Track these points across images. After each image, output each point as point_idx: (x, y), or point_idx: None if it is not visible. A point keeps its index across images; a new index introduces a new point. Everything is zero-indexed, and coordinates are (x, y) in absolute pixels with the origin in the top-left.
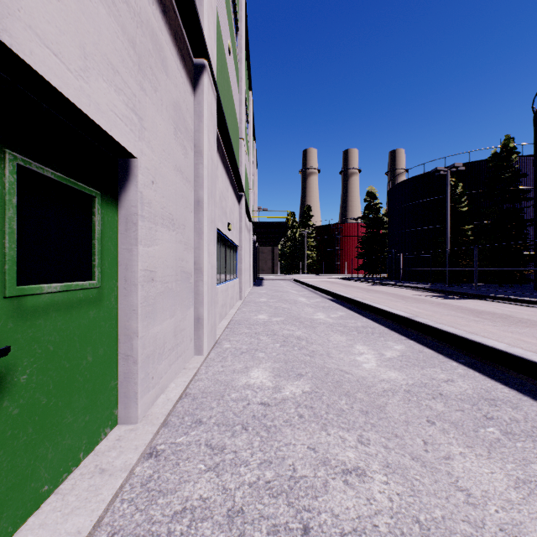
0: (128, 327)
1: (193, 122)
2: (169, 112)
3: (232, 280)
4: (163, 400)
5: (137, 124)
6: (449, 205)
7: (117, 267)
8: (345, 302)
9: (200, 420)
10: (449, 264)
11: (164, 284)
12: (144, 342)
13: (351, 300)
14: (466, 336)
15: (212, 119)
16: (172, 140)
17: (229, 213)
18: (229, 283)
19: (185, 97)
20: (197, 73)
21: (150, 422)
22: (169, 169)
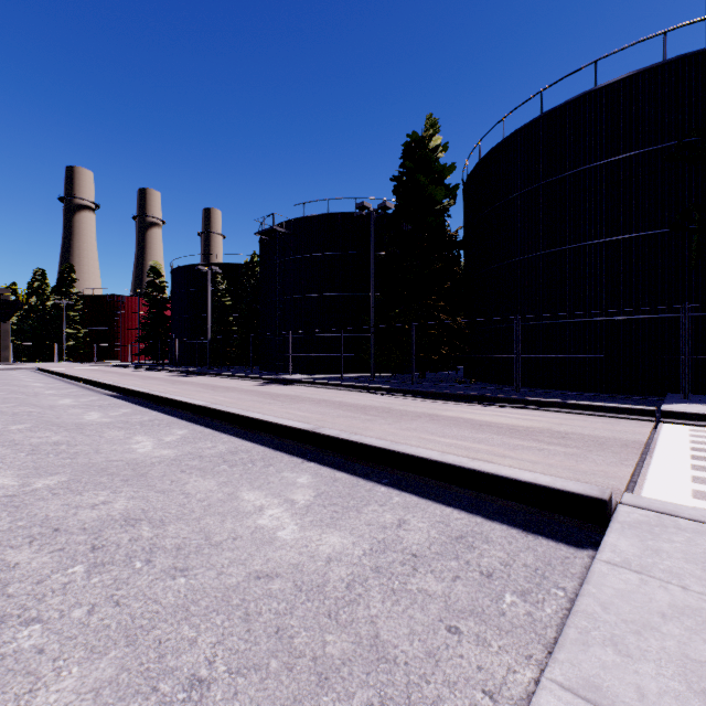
0: None
1: None
2: None
3: None
4: None
5: None
6: (210, 300)
7: None
8: (85, 383)
9: None
10: (210, 350)
11: None
12: None
13: (89, 381)
14: (126, 387)
15: None
16: None
17: None
18: None
19: None
20: None
21: None
22: None
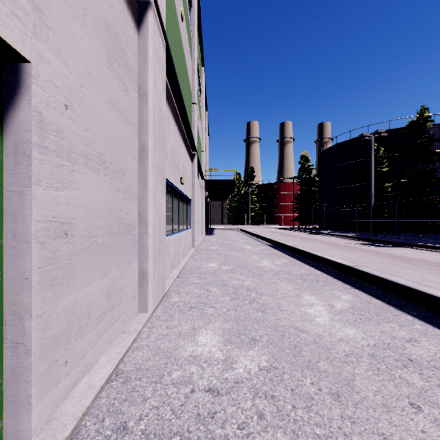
0: (18, 303)
1: (137, 62)
2: (99, 31)
3: (185, 230)
4: (83, 388)
5: (29, 13)
6: (373, 165)
7: (2, 217)
8: (286, 250)
9: (124, 426)
10: (373, 216)
11: (88, 239)
12: (47, 320)
13: (293, 248)
14: (419, 288)
15: (160, 64)
16: (103, 67)
17: (182, 168)
18: (182, 233)
19: (124, 28)
20: (141, 10)
21: (51, 435)
22: (97, 100)
